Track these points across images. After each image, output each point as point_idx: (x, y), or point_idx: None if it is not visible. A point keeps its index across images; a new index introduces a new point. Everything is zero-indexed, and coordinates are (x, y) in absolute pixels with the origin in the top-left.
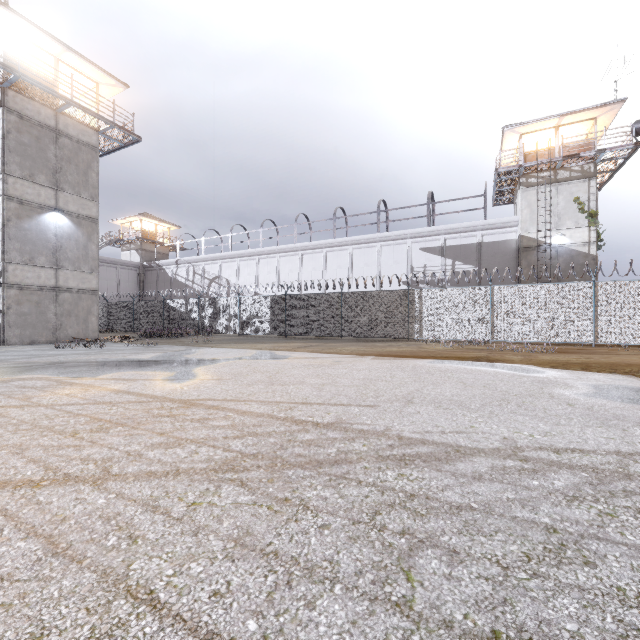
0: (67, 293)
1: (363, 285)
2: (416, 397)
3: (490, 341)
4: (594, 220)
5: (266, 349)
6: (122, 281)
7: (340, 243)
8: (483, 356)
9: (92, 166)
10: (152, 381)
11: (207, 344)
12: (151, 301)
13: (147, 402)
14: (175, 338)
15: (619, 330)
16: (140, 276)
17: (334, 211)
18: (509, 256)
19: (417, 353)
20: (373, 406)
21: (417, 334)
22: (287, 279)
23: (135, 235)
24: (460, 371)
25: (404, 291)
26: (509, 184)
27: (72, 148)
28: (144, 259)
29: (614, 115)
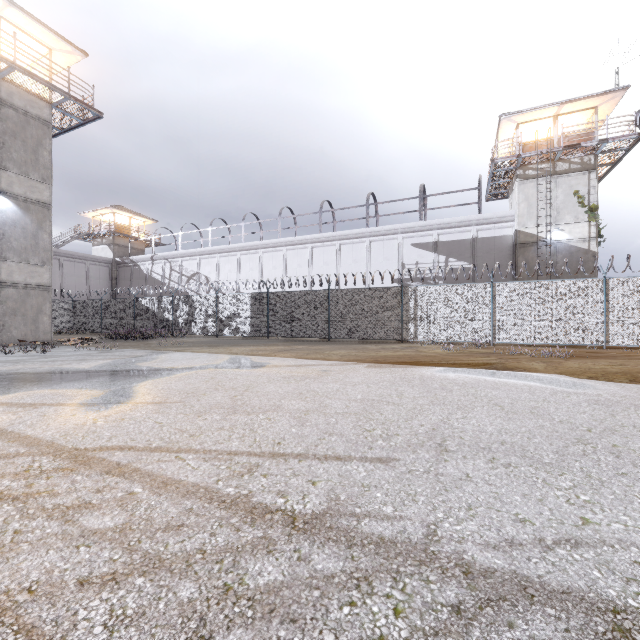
0: (11, 289)
1: (351, 283)
2: (448, 437)
3: (491, 343)
4: (594, 215)
5: (242, 354)
6: (92, 278)
7: (327, 238)
8: (496, 362)
9: (43, 143)
10: (60, 408)
11: (176, 347)
12: (120, 299)
13: (11, 457)
14: (143, 340)
15: (632, 331)
16: (112, 273)
17: (321, 204)
18: (505, 252)
19: (417, 358)
20: (387, 461)
21: (411, 335)
22: (270, 276)
23: (107, 229)
24: (483, 385)
25: (397, 288)
26: (505, 177)
27: (18, 121)
28: (117, 255)
29: (615, 104)
